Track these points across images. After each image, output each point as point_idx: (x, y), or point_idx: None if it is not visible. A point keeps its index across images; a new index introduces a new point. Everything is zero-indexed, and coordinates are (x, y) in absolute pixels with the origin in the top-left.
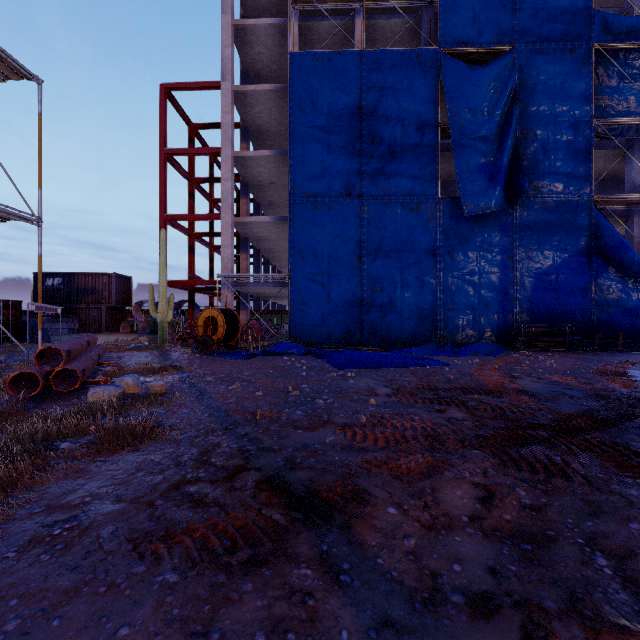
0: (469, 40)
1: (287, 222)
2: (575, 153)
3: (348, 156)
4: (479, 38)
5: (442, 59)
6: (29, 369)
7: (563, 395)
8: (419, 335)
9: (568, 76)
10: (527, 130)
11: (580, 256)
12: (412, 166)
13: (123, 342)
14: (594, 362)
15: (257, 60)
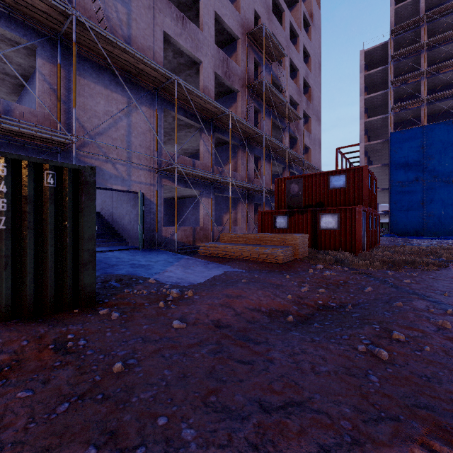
0: None
1: (387, 190)
2: None
3: (417, 166)
4: None
5: None
6: None
7: None
8: None
9: None
10: None
11: None
12: (449, 166)
13: None
14: None
15: (372, 126)
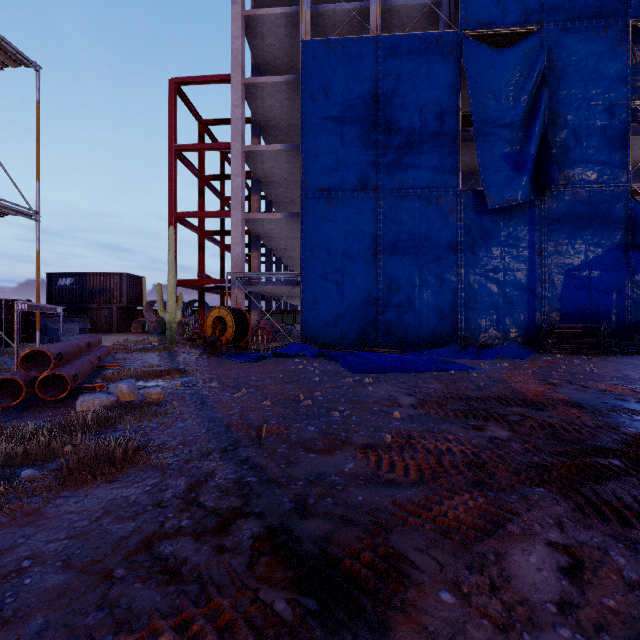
0: (493, 21)
1: (299, 218)
2: (610, 139)
3: (363, 148)
4: (504, 18)
5: (463, 42)
6: (11, 375)
7: (620, 408)
8: (438, 336)
9: (602, 56)
10: (556, 115)
11: (616, 251)
12: (431, 157)
13: (133, 342)
14: (639, 367)
15: (268, 52)
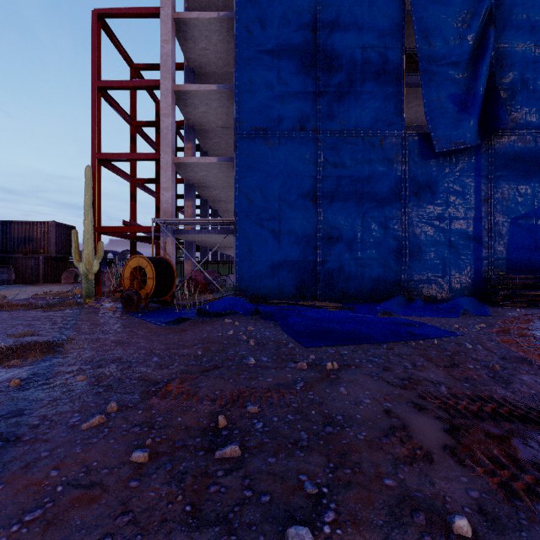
0: None
1: (233, 163)
2: None
3: (301, 84)
4: None
5: None
6: None
7: None
8: (382, 288)
9: None
10: (503, 57)
11: None
12: (374, 96)
13: (54, 294)
14: None
15: None
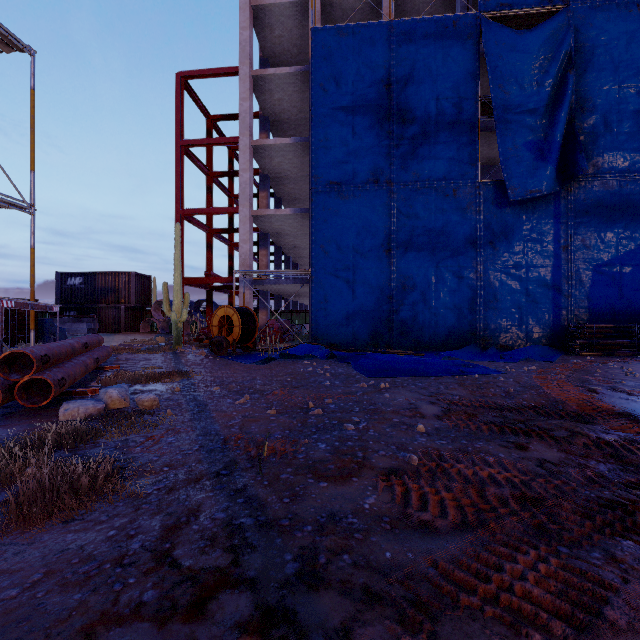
0: (514, 1)
1: (308, 214)
2: None
3: (375, 138)
4: None
5: (483, 24)
6: None
7: None
8: (456, 336)
9: (635, 35)
10: (584, 100)
11: None
12: (448, 147)
13: (140, 342)
14: None
15: (277, 44)
